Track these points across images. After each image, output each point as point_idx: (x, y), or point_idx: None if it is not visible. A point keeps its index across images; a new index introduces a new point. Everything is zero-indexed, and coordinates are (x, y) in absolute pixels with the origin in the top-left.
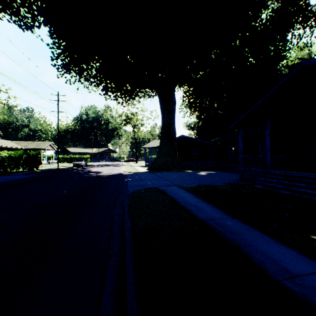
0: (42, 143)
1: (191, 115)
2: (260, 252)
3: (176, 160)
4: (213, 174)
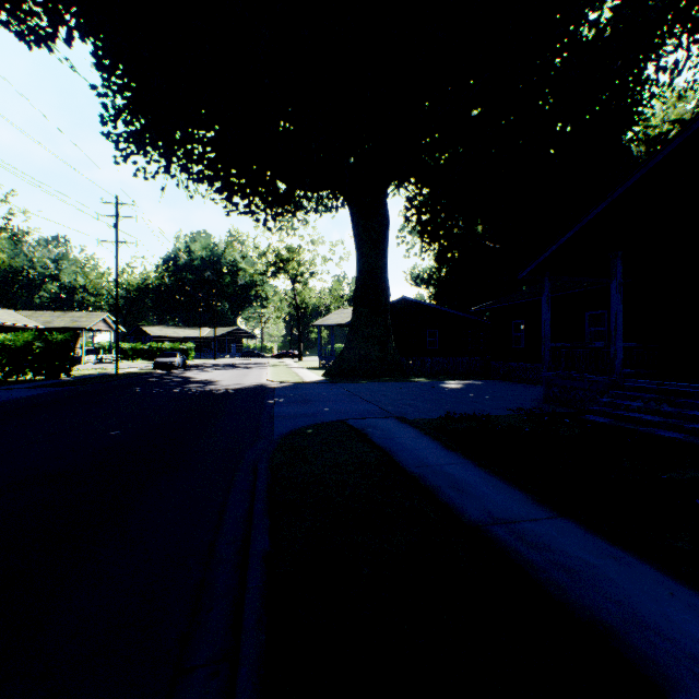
0: (86, 316)
1: (425, 251)
2: (691, 659)
3: (390, 355)
4: (476, 387)
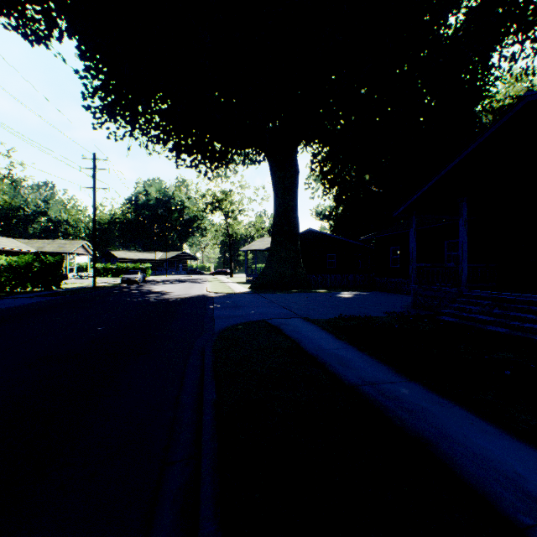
0: (69, 243)
1: (326, 194)
2: (474, 455)
3: (299, 272)
4: (363, 296)
